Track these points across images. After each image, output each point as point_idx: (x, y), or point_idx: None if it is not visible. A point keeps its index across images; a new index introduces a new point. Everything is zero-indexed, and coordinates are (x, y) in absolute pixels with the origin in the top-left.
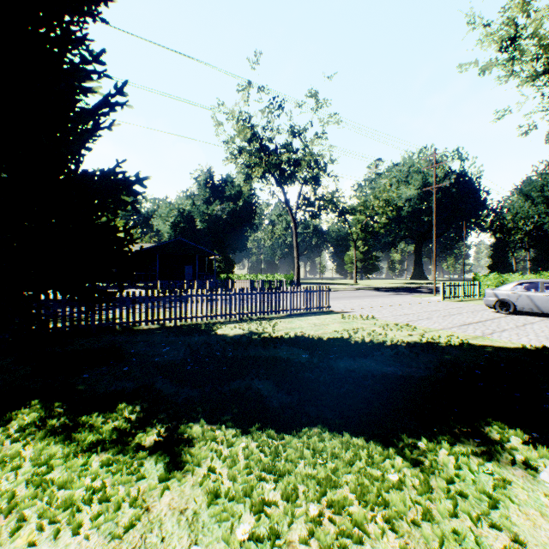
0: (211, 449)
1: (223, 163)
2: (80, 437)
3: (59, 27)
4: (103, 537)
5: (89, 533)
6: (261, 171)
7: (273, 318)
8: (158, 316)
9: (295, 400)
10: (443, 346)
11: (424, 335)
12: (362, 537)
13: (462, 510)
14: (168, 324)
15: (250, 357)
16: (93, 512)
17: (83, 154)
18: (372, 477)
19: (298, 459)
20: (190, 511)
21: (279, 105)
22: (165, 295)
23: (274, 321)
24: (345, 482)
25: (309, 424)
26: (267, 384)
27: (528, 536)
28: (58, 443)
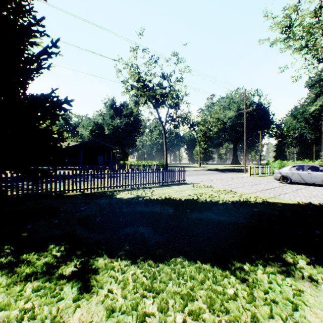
0: (110, 276)
1: (121, 94)
2: (19, 271)
3: (14, 2)
4: None
5: None
6: (144, 100)
7: (151, 187)
8: (80, 186)
9: (165, 239)
10: (252, 203)
11: (241, 197)
12: None
13: (276, 313)
14: (86, 192)
15: (137, 212)
16: None
17: (28, 83)
18: (217, 291)
19: (168, 280)
20: None
21: (155, 60)
22: (84, 174)
23: (152, 189)
24: (199, 296)
25: (175, 255)
26: (148, 229)
27: None
28: (3, 275)
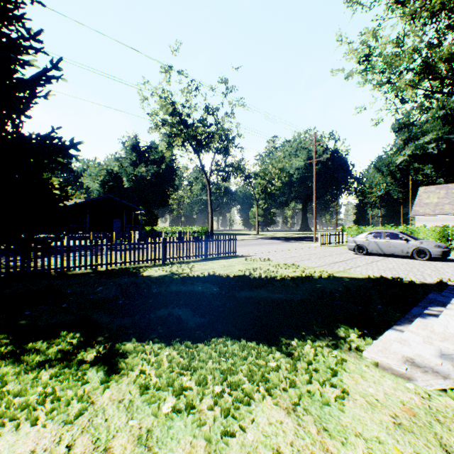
0: (142, 359)
1: (148, 132)
2: (28, 359)
3: None
4: (57, 424)
5: (45, 423)
6: (181, 141)
7: (191, 262)
8: (90, 262)
9: (207, 320)
10: (316, 278)
11: (304, 271)
12: (250, 401)
13: (315, 379)
14: (100, 269)
15: (171, 292)
16: (47, 409)
17: (23, 121)
18: (259, 365)
19: (208, 359)
20: (126, 400)
21: (196, 87)
22: (97, 244)
23: (191, 264)
24: (240, 370)
25: (217, 336)
26: (185, 311)
27: (352, 389)
28: (9, 364)
